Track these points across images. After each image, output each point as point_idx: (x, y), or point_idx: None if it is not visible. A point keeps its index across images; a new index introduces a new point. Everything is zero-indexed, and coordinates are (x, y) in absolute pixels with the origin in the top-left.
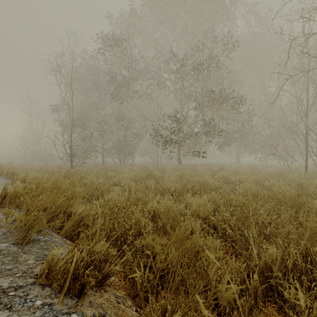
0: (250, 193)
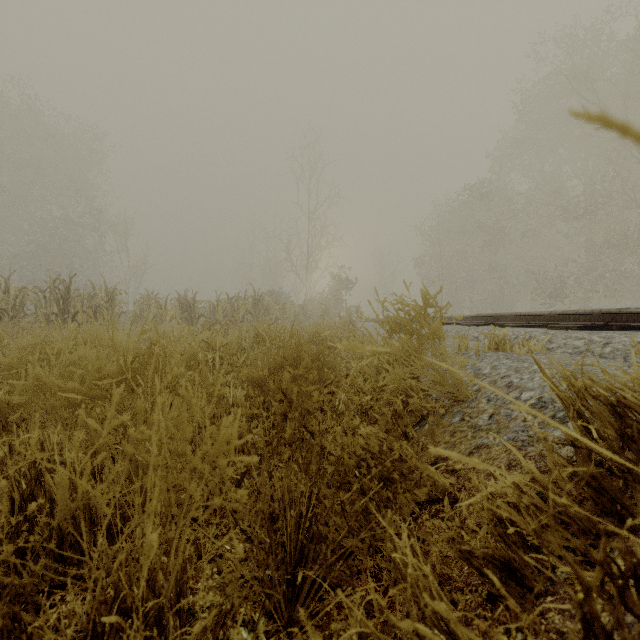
0: None
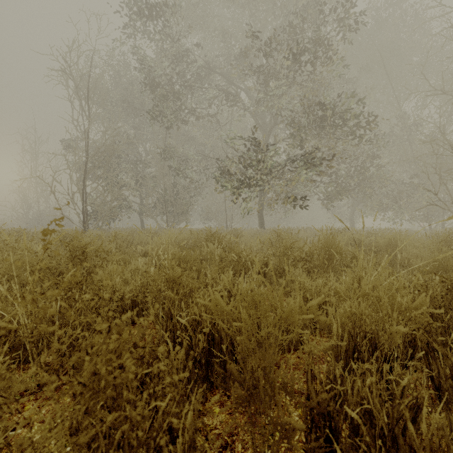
0: None
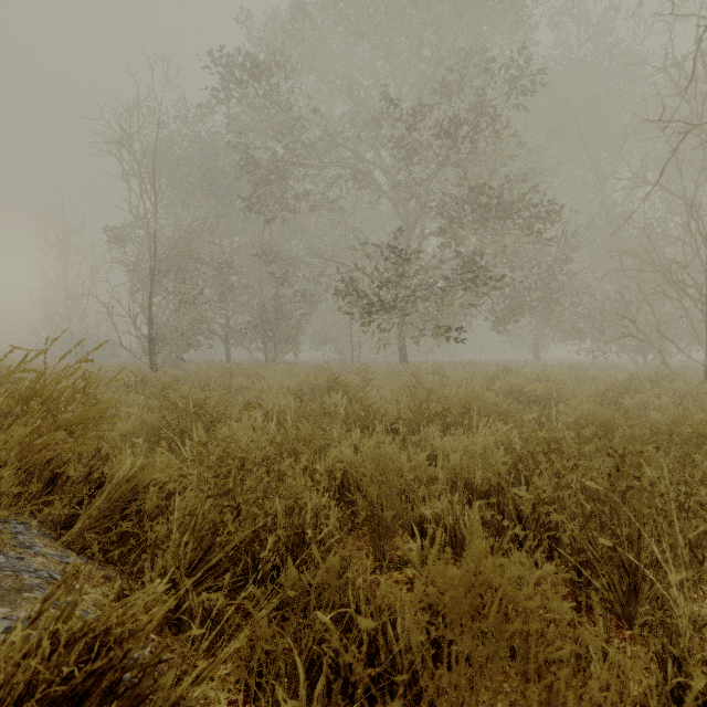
0: (594, 425)
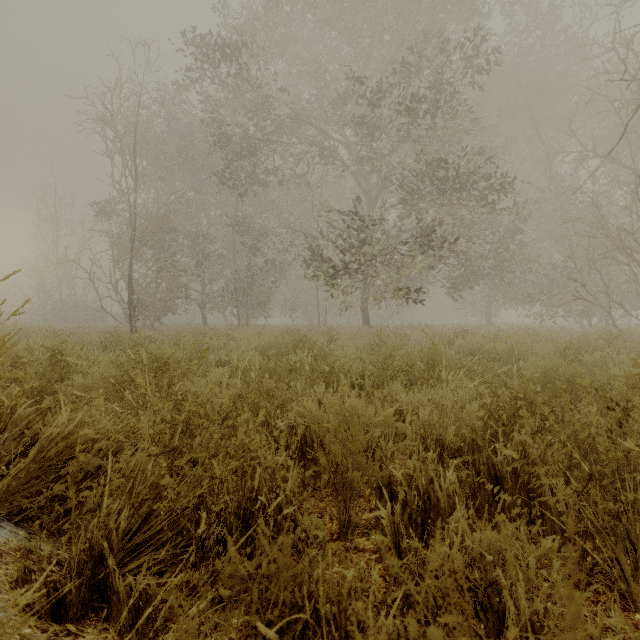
0: (561, 380)
